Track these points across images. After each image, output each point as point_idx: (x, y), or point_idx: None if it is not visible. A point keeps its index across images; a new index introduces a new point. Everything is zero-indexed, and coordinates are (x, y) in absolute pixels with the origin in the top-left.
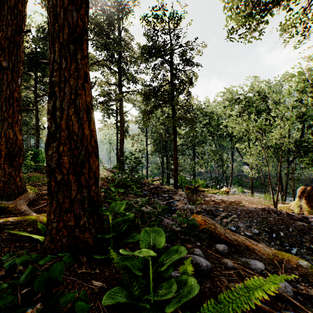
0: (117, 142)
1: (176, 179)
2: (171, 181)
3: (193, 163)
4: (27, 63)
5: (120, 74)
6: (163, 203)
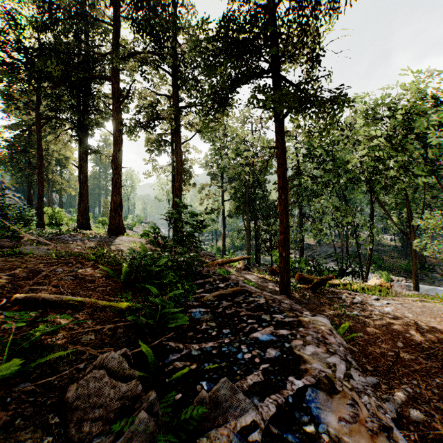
0: (173, 194)
1: (285, 266)
2: (263, 259)
3: (300, 229)
4: (20, 60)
5: (175, 76)
6: (258, 417)
